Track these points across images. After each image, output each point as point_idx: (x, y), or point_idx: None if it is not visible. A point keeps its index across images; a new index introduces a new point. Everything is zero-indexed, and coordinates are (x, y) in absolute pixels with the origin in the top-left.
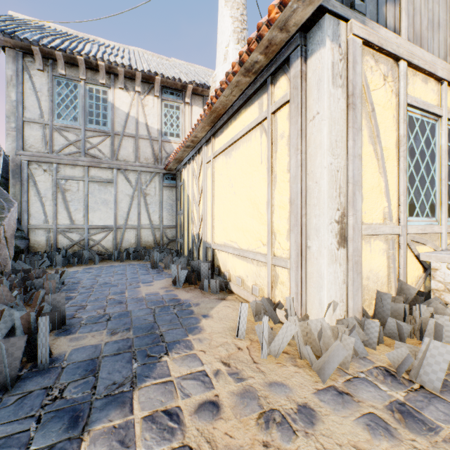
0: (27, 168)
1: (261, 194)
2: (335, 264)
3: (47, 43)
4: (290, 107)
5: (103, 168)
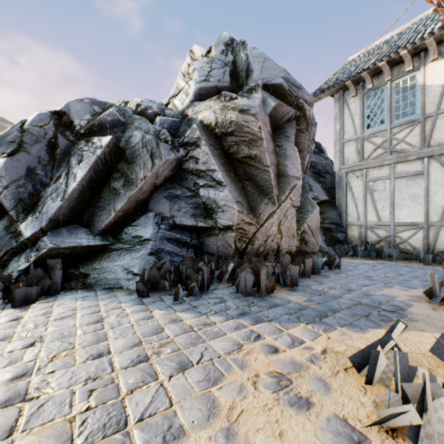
0: (345, 178)
1: None
2: None
3: (356, 72)
4: None
5: (410, 161)
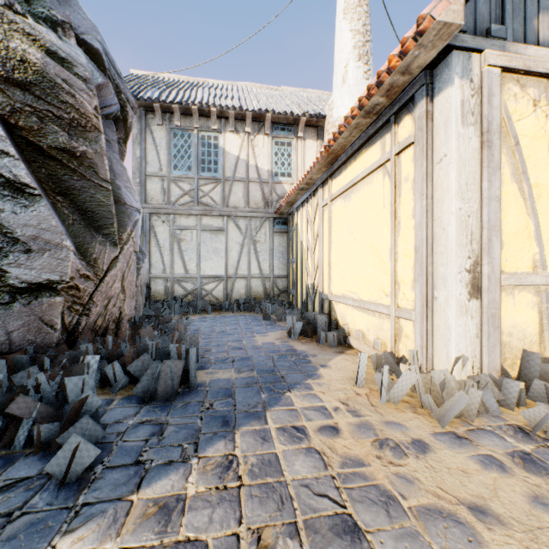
0: (149, 220)
1: (383, 241)
2: (465, 316)
3: (166, 99)
4: (415, 149)
5: (214, 216)
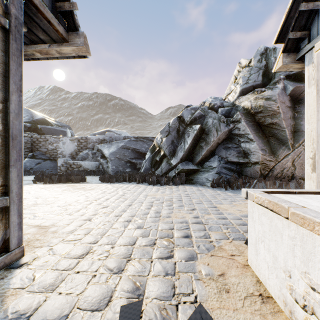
0: None
1: None
2: (309, 180)
3: None
4: None
5: None
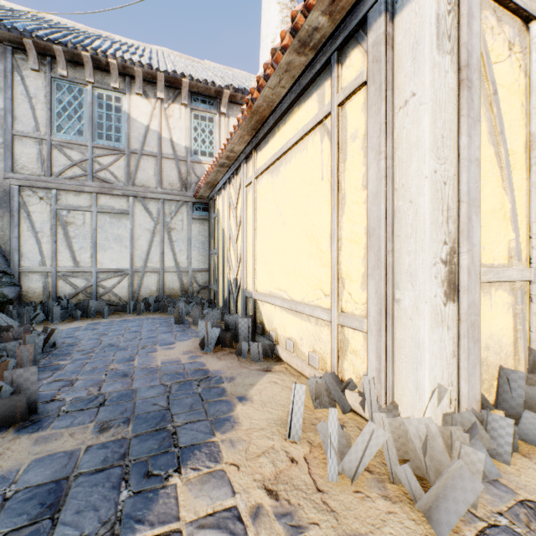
0: (18, 195)
1: (321, 223)
2: (440, 327)
3: (43, 35)
4: (368, 90)
5: (116, 195)
